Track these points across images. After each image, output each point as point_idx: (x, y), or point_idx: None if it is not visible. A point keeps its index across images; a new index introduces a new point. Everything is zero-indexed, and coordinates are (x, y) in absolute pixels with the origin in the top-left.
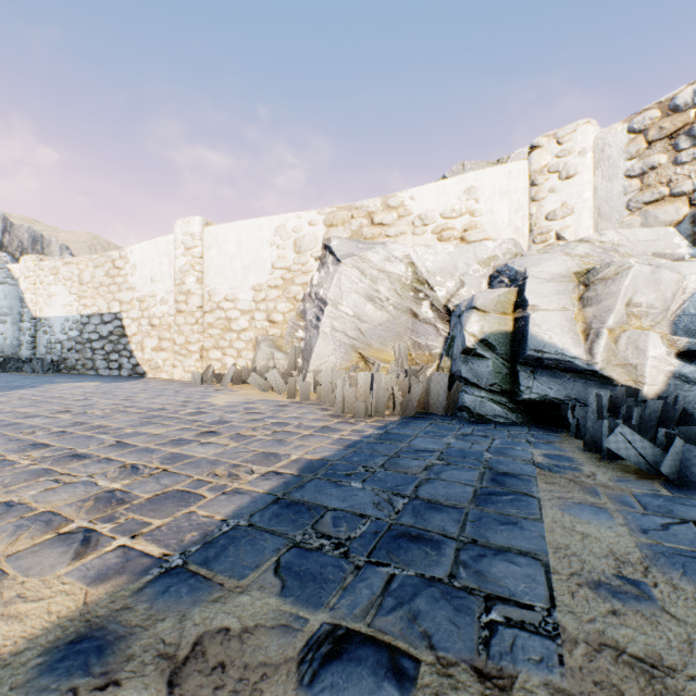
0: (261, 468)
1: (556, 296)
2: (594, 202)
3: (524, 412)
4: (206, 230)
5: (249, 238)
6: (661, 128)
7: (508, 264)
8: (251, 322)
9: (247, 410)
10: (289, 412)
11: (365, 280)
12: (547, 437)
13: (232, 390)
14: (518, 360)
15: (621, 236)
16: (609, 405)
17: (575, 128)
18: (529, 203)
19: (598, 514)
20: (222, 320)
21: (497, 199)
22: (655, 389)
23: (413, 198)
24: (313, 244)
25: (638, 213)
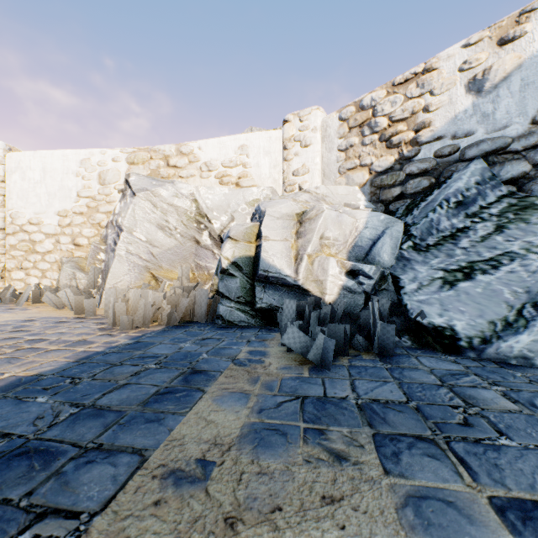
0: None
1: (281, 230)
2: (321, 166)
3: (261, 317)
4: (8, 155)
5: (54, 167)
6: (356, 120)
7: (259, 205)
8: (57, 245)
9: (15, 328)
10: (61, 328)
11: (157, 211)
12: (266, 336)
13: (24, 309)
14: (255, 278)
15: (328, 190)
16: (299, 310)
17: (310, 112)
18: (283, 162)
19: (239, 401)
20: (26, 242)
21: (262, 156)
22: (332, 298)
23: (201, 148)
24: (117, 178)
25: (344, 176)
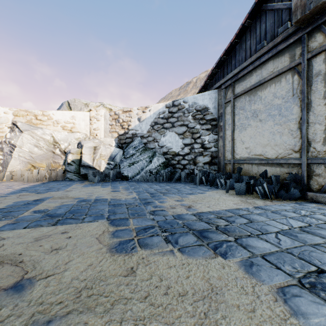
0: (11, 189)
1: (89, 151)
2: (104, 128)
3: (82, 177)
4: None
5: None
6: (114, 117)
7: (81, 142)
8: None
9: None
10: (5, 183)
11: (34, 139)
12: (84, 181)
13: None
14: (80, 165)
15: (104, 139)
16: (93, 173)
17: (100, 109)
18: (90, 124)
19: (80, 185)
20: None
21: (81, 121)
22: (103, 170)
23: (54, 114)
24: (7, 121)
25: (111, 133)
